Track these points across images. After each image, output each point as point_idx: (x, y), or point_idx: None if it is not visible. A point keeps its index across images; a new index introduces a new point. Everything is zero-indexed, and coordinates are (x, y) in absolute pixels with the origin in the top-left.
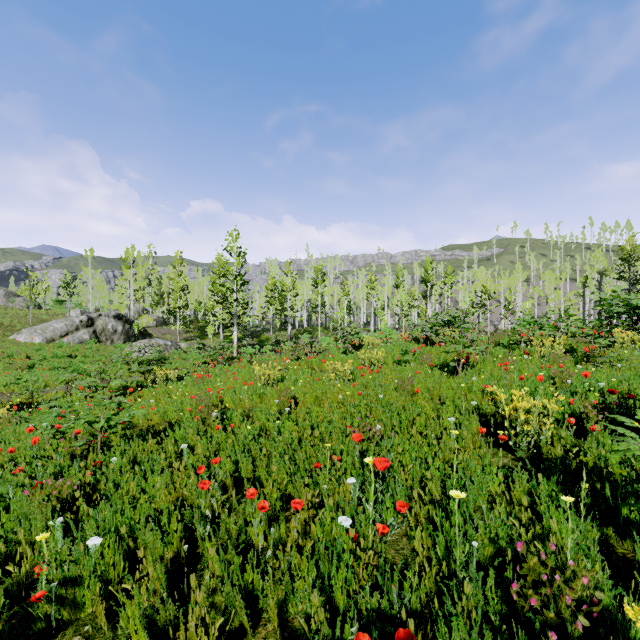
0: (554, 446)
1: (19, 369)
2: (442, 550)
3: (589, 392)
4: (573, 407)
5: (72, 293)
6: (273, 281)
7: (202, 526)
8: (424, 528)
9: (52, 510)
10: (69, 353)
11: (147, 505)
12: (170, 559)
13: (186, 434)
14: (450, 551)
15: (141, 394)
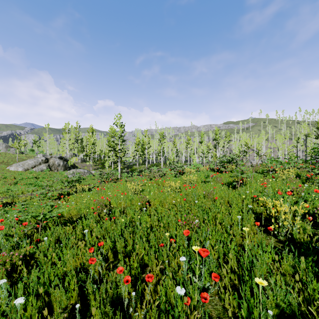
0: (299, 233)
1: (9, 184)
2: (245, 312)
3: (314, 200)
4: (306, 209)
5: (38, 146)
6: (138, 140)
7: (91, 286)
8: (231, 293)
9: (5, 272)
10: (35, 176)
11: (62, 268)
12: (71, 307)
13: (88, 222)
14: (250, 313)
15: (69, 198)
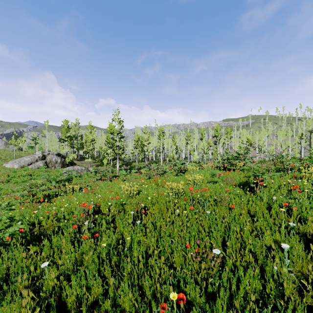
0: None
1: (1, 182)
2: None
3: None
4: None
5: (36, 142)
6: (138, 136)
7: None
8: None
9: None
10: (31, 173)
11: None
12: None
13: (60, 242)
14: None
15: (57, 199)
